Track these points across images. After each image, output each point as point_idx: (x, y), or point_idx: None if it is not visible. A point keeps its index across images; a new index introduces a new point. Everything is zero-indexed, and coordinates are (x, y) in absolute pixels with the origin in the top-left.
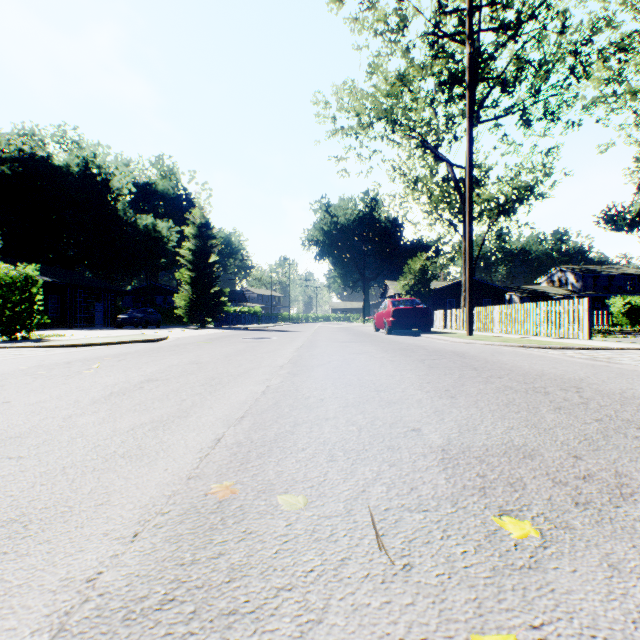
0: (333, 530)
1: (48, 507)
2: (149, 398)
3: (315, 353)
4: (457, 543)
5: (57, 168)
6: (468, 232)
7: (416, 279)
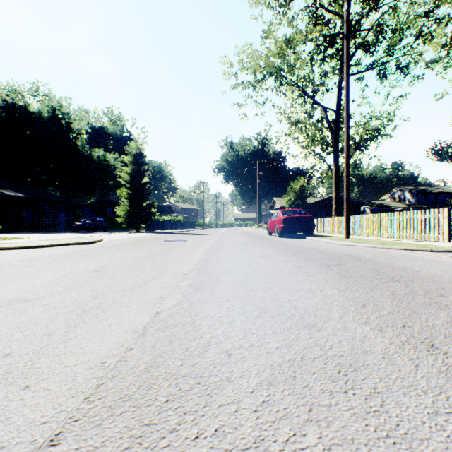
0: None
1: None
2: None
3: (221, 256)
4: None
5: (32, 114)
6: (346, 154)
7: (296, 196)
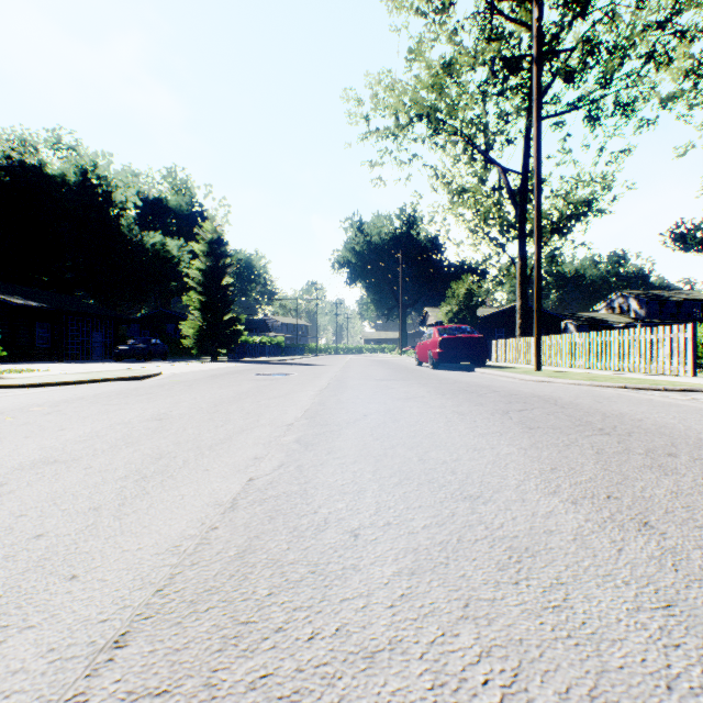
0: None
1: None
2: None
3: (344, 398)
4: None
5: (51, 178)
6: (536, 242)
7: (461, 305)
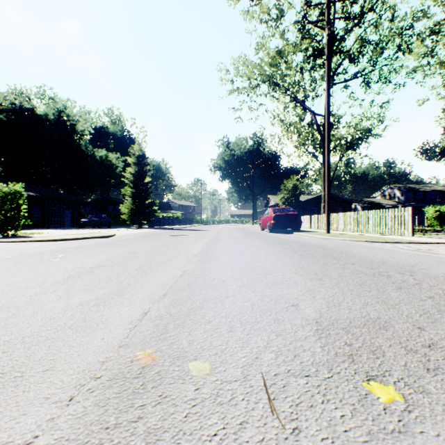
0: (233, 394)
1: (4, 372)
2: (96, 280)
3: (219, 246)
4: (336, 407)
5: (39, 116)
6: (327, 160)
7: (289, 194)
